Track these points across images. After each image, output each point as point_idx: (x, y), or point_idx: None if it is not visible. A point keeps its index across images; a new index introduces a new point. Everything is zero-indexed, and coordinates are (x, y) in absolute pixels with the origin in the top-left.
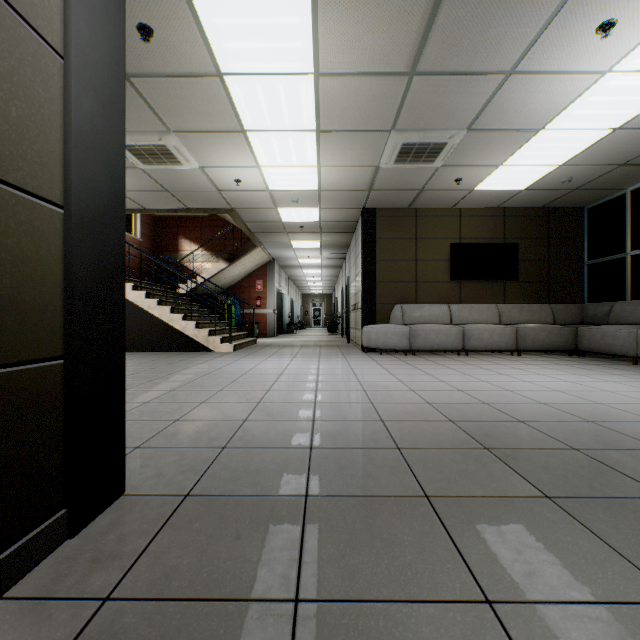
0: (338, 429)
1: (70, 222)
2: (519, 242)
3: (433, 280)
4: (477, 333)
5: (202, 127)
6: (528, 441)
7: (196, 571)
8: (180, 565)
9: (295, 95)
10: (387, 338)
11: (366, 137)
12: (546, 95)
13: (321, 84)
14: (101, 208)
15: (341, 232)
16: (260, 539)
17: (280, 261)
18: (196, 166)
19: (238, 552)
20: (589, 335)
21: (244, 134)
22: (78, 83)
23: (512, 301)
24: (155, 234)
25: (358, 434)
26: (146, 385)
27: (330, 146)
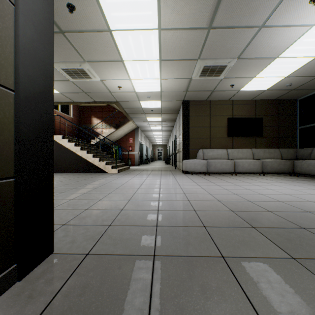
0: (171, 215)
1: (18, 99)
2: (263, 117)
3: (219, 137)
4: (241, 164)
5: (101, 59)
6: (276, 223)
7: (88, 305)
8: (79, 301)
9: (148, 41)
10: (195, 166)
11: (185, 63)
12: (280, 38)
13: (162, 34)
14: (38, 93)
15: (172, 113)
16: (127, 284)
17: (141, 128)
18: (99, 79)
19: (114, 292)
20: (300, 165)
21: (122, 62)
22: (23, 20)
23: (259, 147)
24: (80, 115)
25: (182, 218)
26: (72, 190)
27: (166, 68)
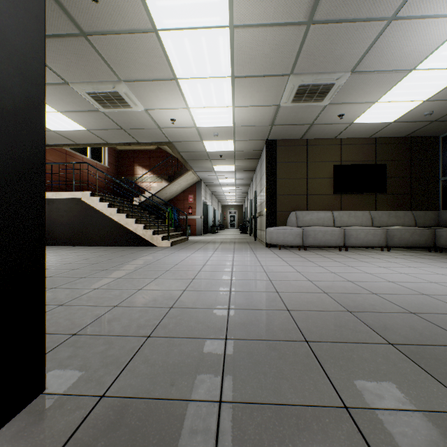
0: (250, 318)
1: None
2: (387, 163)
3: (320, 193)
4: (355, 233)
5: (144, 76)
6: (428, 336)
7: None
8: None
9: (214, 46)
10: (285, 237)
11: (270, 81)
12: (420, 38)
13: (235, 35)
14: (11, 109)
15: (250, 159)
16: None
17: (206, 181)
18: (142, 109)
19: None
20: (446, 235)
21: (176, 81)
22: None
23: (381, 209)
24: (118, 163)
25: (268, 324)
26: (100, 273)
27: (242, 89)
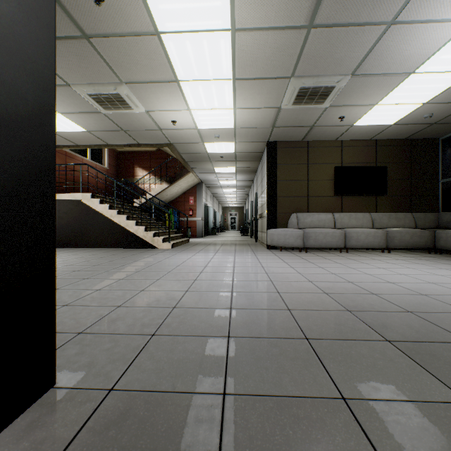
0: (252, 317)
1: None
2: (387, 165)
3: (321, 195)
4: (356, 235)
5: (146, 78)
6: (424, 333)
7: None
8: None
9: (216, 49)
10: (286, 239)
11: (271, 83)
12: (419, 42)
13: (236, 38)
14: (25, 114)
15: (251, 160)
16: None
17: (206, 183)
18: (143, 110)
19: None
20: (445, 237)
21: (178, 83)
22: None
23: (382, 211)
24: (118, 164)
25: (269, 323)
26: (102, 275)
27: (243, 92)
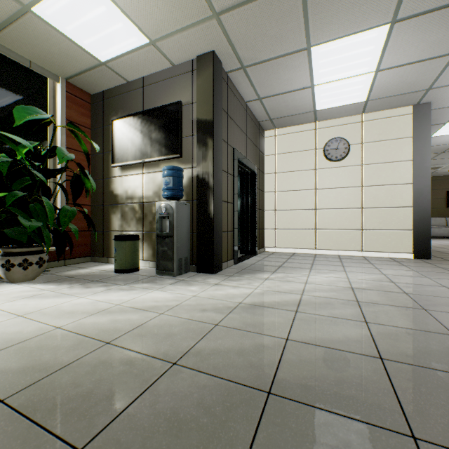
0: None
1: None
2: None
3: (436, 207)
4: None
5: None
6: None
7: None
8: None
9: None
10: None
11: None
12: None
13: None
14: None
15: None
16: None
17: None
18: None
19: None
20: None
21: None
22: None
23: None
24: None
25: None
26: None
27: None
